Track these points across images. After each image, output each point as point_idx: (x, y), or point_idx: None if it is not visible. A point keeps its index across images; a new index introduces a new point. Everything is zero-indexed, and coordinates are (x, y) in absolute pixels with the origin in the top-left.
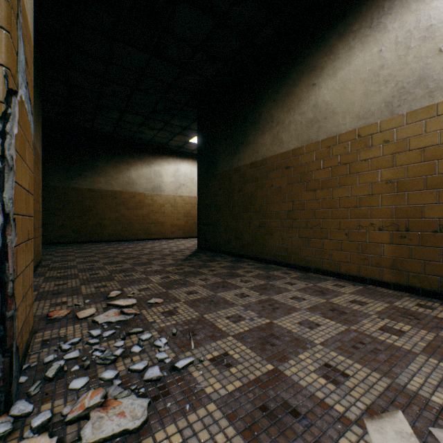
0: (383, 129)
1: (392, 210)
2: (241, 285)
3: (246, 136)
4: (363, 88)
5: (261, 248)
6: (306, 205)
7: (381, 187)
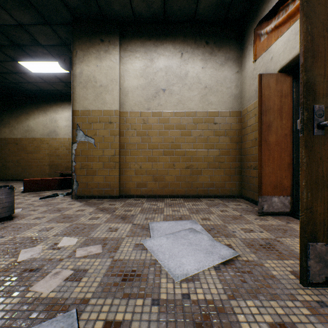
0: (47, 140)
1: (49, 161)
2: None
3: None
4: (43, 127)
5: (4, 175)
6: (25, 158)
7: (47, 155)
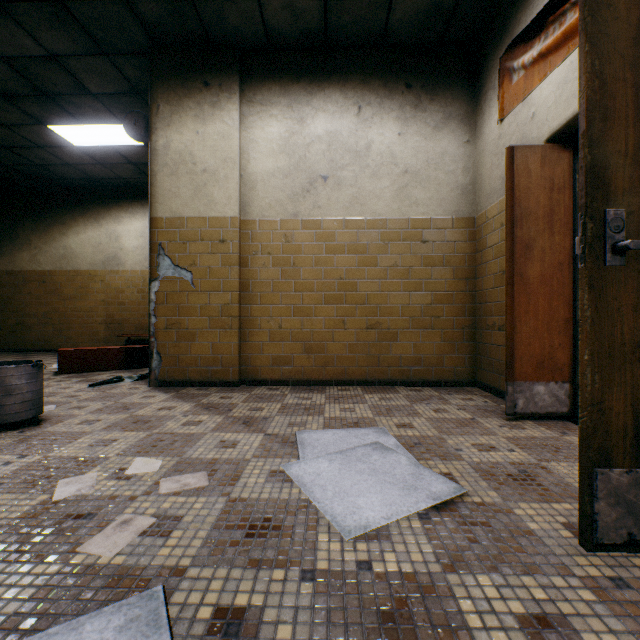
0: (102, 274)
1: (105, 315)
2: (4, 359)
3: (3, 246)
4: (93, 250)
5: (21, 341)
6: (60, 309)
7: (101, 303)
